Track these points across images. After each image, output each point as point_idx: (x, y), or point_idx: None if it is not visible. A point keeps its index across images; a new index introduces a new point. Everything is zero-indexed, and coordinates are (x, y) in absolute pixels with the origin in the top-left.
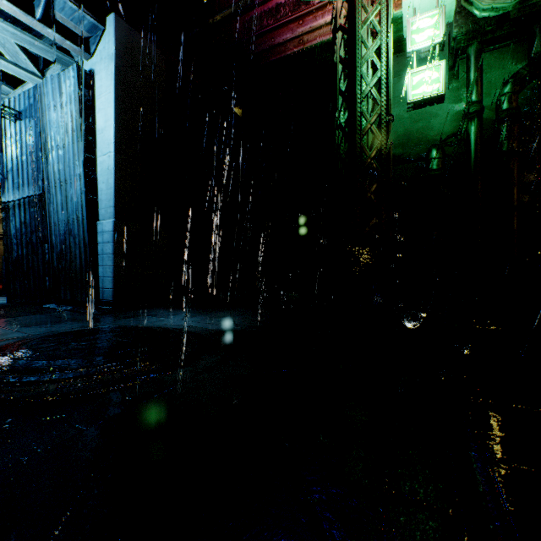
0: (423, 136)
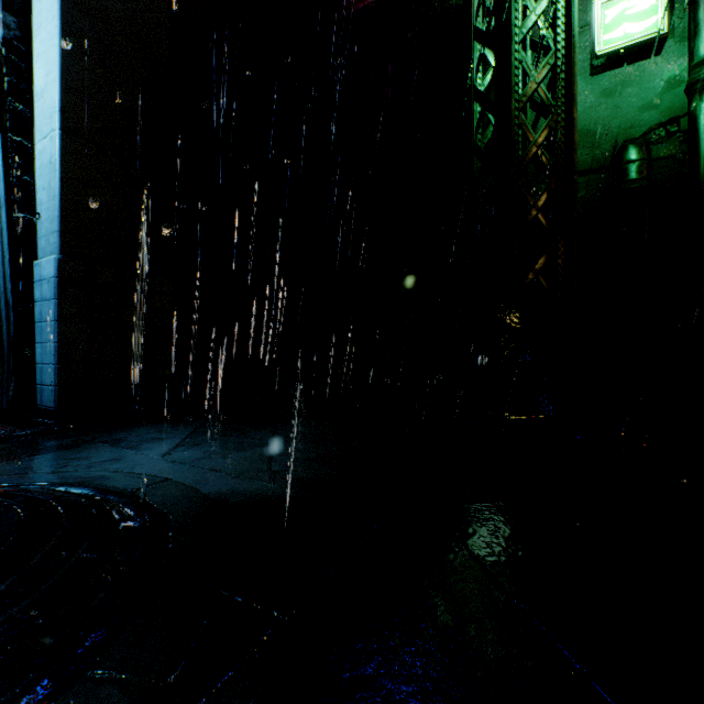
0: (606, 130)
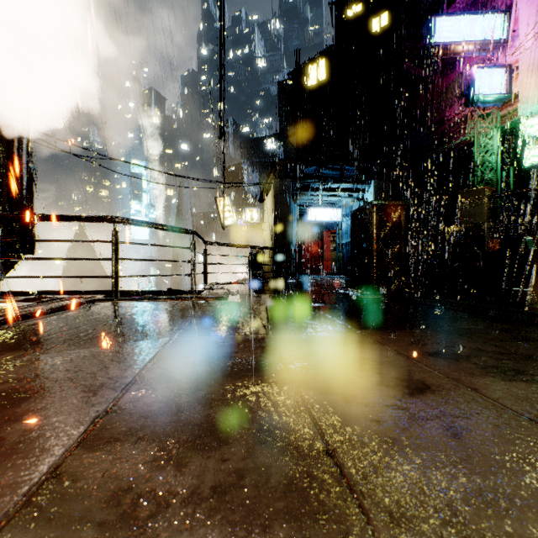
0: None
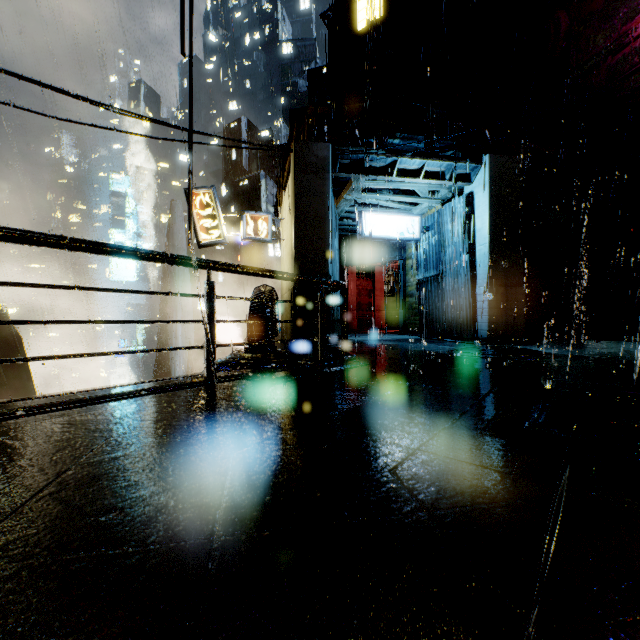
0: None
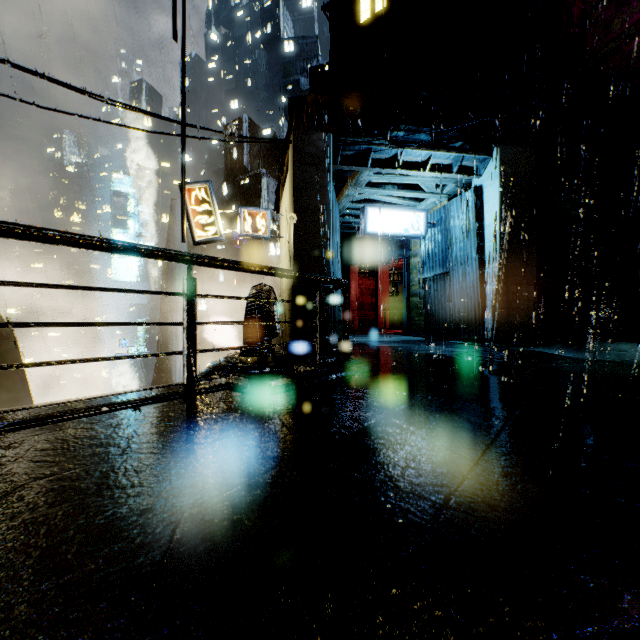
0: None
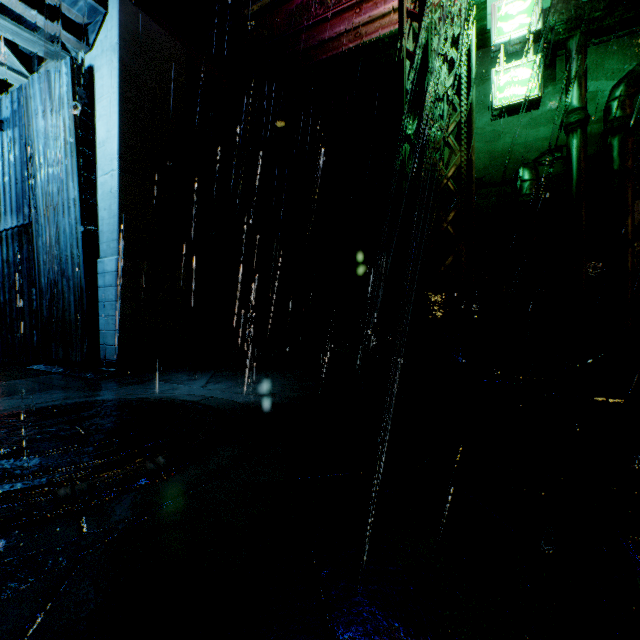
0: (510, 153)
